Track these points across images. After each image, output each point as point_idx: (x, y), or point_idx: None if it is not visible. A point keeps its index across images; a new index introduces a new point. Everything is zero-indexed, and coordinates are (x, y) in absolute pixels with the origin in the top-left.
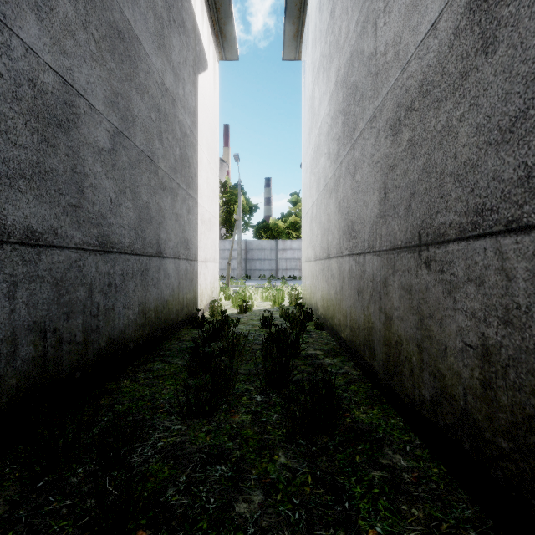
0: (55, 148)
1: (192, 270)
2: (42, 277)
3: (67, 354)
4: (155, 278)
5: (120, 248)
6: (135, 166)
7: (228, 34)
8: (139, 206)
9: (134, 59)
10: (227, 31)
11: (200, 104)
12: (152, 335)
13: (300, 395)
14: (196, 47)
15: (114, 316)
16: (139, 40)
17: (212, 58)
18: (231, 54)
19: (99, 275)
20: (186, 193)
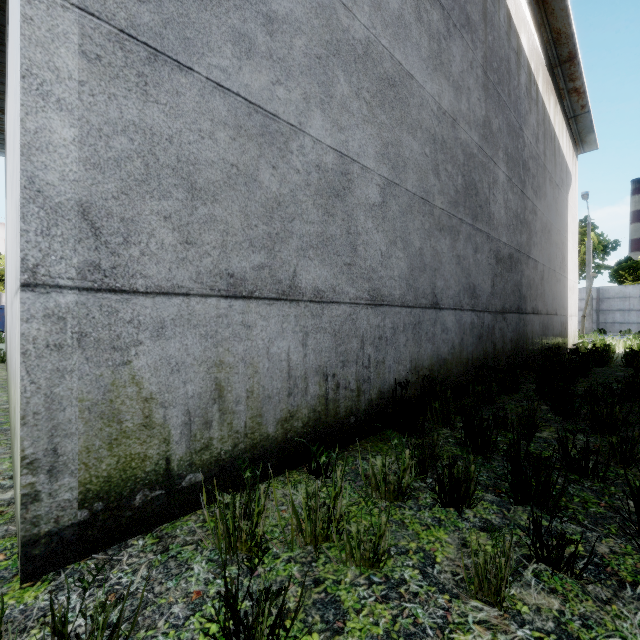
0: (542, 286)
1: (565, 322)
2: (541, 323)
3: (543, 346)
4: (555, 325)
5: (549, 313)
6: (551, 278)
7: (588, 140)
8: (552, 294)
9: (551, 234)
10: (587, 139)
11: (568, 214)
12: (554, 351)
13: (639, 359)
14: (567, 180)
15: (548, 338)
16: (552, 224)
17: (574, 166)
18: (589, 148)
19: (546, 323)
20: (563, 277)
